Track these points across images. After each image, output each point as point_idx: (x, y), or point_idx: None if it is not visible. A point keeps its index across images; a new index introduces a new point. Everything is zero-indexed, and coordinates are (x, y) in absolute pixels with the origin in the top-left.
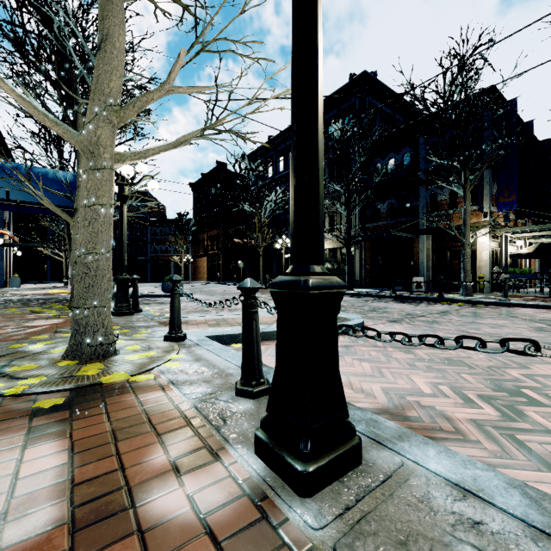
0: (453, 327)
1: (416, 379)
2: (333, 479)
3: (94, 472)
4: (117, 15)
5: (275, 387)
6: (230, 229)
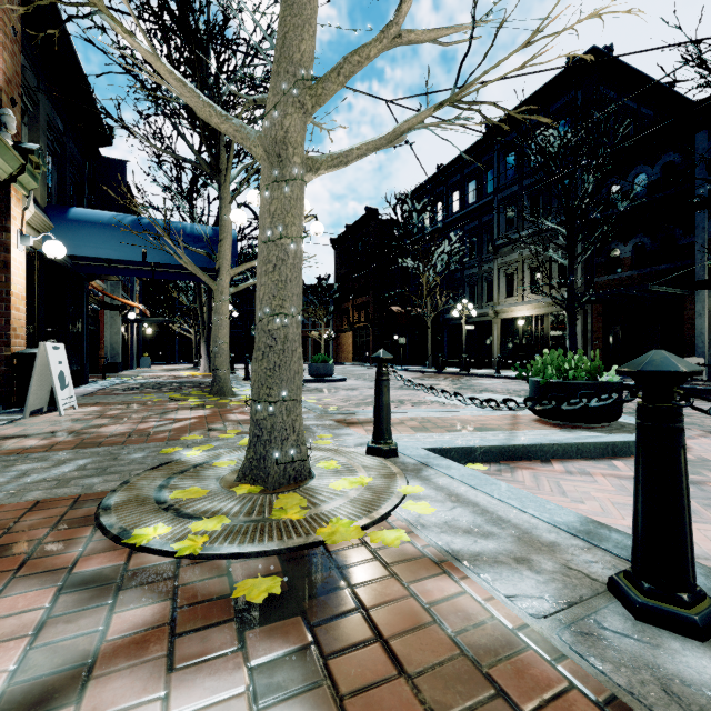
0: None
1: None
2: None
3: None
4: None
5: None
6: (383, 294)
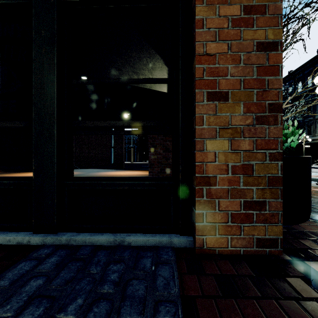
0: None
1: None
2: None
3: None
4: None
5: None
6: None
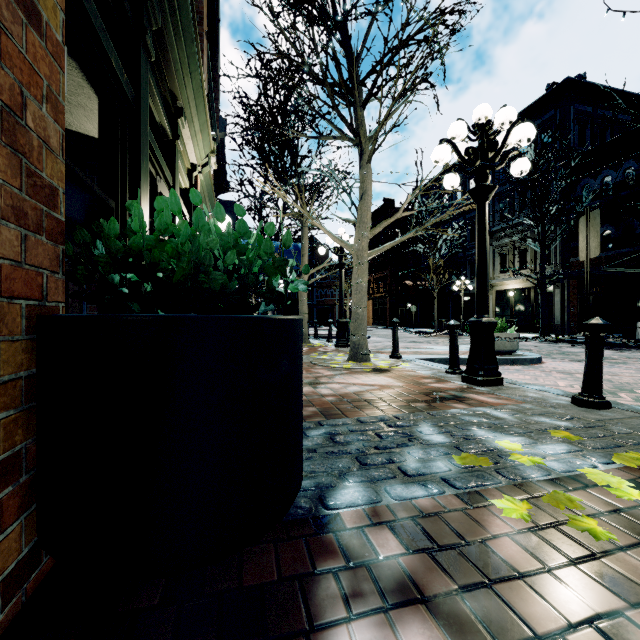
0: (638, 367)
1: (559, 382)
2: (491, 386)
3: (406, 381)
4: (369, 177)
5: (469, 358)
6: (398, 270)
